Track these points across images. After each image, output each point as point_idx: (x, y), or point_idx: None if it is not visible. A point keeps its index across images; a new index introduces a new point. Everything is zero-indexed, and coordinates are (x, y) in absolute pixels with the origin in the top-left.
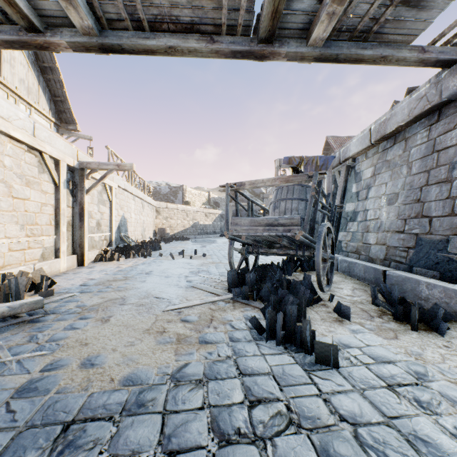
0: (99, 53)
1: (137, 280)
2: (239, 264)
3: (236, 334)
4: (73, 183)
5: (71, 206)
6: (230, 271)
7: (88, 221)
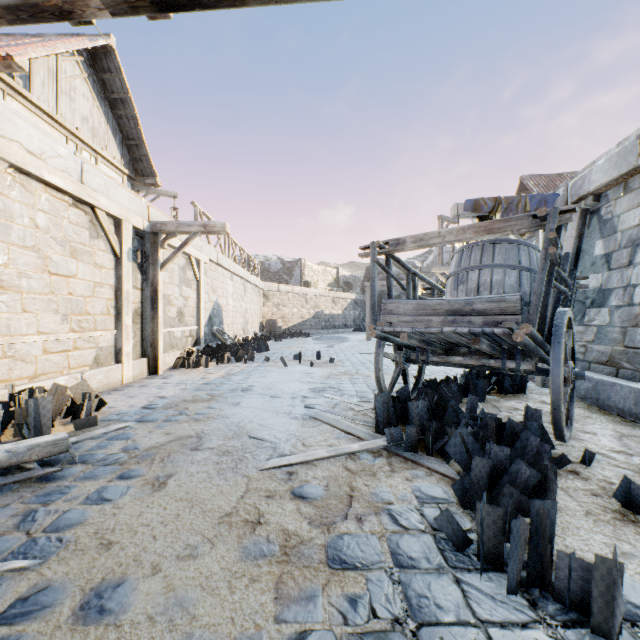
0: (153, 13)
1: (227, 401)
2: (393, 381)
3: (406, 544)
4: (142, 254)
5: (140, 287)
6: (379, 396)
7: (166, 308)
